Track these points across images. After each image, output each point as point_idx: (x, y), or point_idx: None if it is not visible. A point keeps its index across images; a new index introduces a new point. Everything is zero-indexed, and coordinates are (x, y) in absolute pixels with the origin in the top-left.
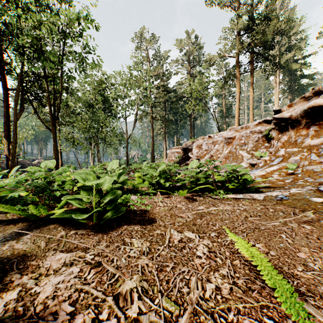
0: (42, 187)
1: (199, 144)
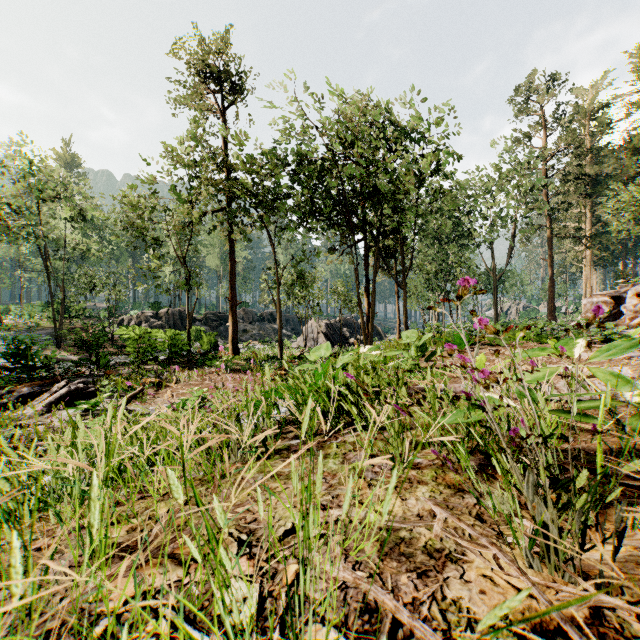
0: (471, 331)
1: (639, 290)
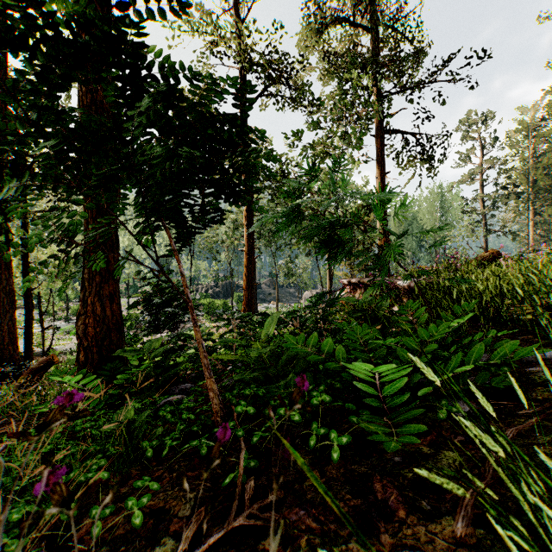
0: None
1: None
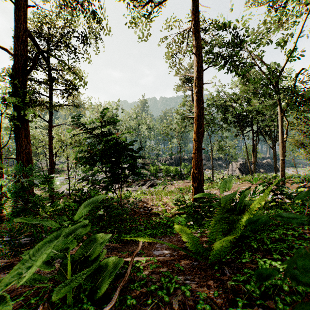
0: (265, 177)
1: None
